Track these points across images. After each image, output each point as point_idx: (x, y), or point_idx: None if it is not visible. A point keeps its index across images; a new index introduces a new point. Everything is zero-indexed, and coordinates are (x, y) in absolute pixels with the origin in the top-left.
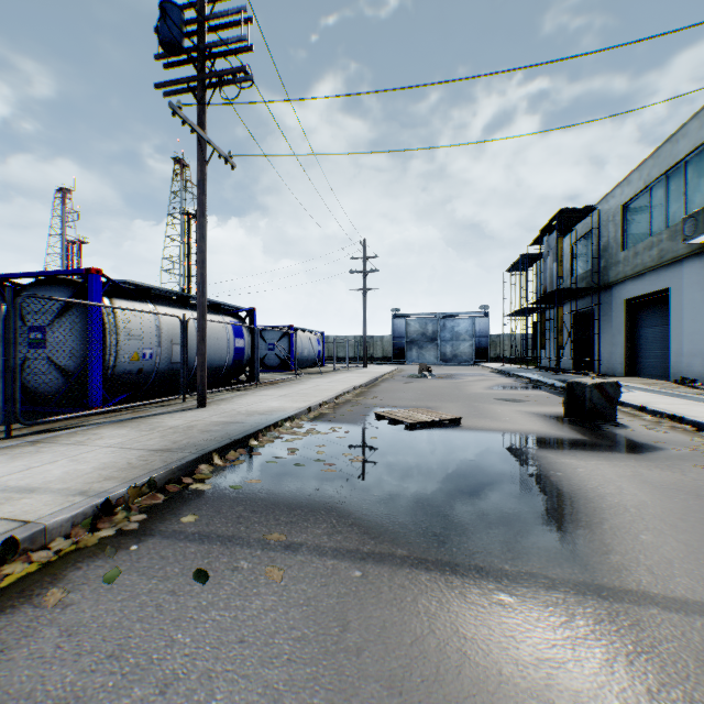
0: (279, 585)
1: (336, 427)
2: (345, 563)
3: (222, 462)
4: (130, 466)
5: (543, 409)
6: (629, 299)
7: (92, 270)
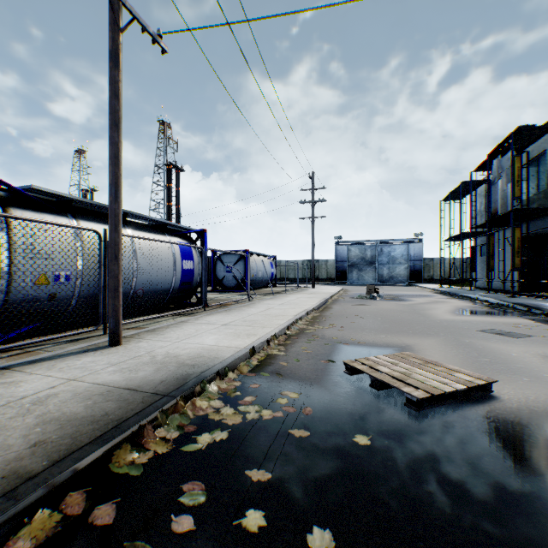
0: None
1: (288, 393)
2: None
3: None
4: None
5: None
6: None
7: None
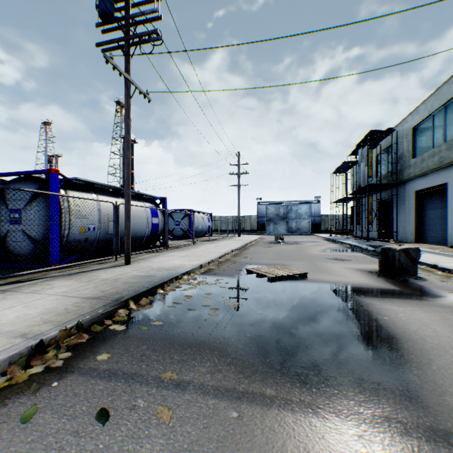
0: (168, 426)
1: (219, 279)
2: (224, 403)
3: (136, 307)
4: (66, 311)
5: (363, 266)
6: (417, 191)
7: (52, 170)
